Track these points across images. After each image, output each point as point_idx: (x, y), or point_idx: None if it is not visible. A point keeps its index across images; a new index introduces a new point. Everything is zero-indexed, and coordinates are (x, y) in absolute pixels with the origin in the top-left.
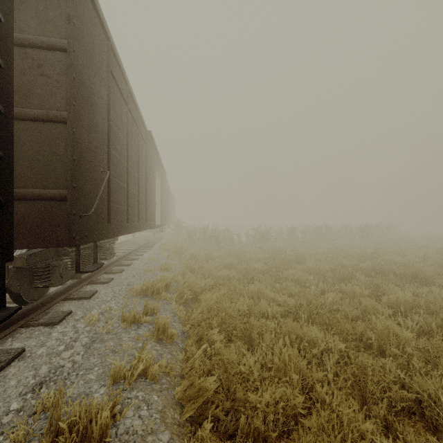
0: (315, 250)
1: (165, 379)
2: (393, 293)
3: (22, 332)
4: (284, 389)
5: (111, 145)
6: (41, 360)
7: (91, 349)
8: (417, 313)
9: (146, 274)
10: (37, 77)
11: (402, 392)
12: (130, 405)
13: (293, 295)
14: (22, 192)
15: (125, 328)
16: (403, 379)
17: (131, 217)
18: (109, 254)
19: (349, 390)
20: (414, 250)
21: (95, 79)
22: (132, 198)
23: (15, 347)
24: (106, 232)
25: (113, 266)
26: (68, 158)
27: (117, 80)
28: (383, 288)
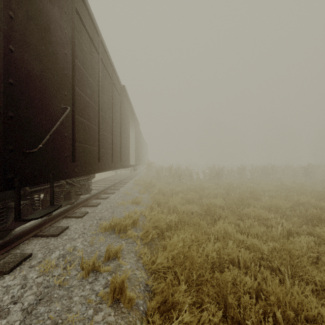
0: (267, 187)
1: None
2: None
3: None
4: None
5: (78, 85)
6: None
7: (30, 316)
8: None
9: (119, 207)
10: None
11: None
12: None
13: (260, 236)
14: None
15: (81, 279)
16: None
17: (103, 157)
18: (84, 190)
19: None
20: None
21: (53, 7)
22: (105, 140)
23: None
24: (71, 171)
25: (91, 200)
26: (0, 80)
27: (85, 23)
28: None
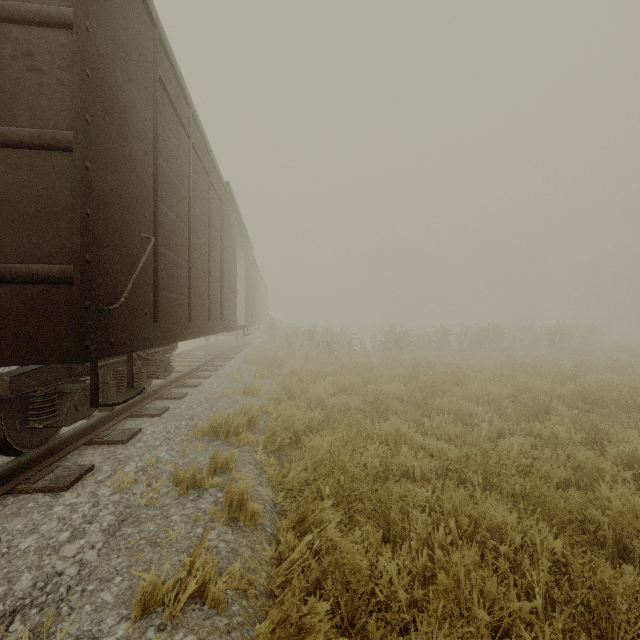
0: (481, 364)
1: (238, 604)
2: (626, 440)
3: (6, 504)
4: None
5: (161, 198)
6: (24, 563)
7: (115, 538)
8: None
9: (220, 401)
10: (25, 74)
11: None
12: None
13: (453, 438)
14: None
15: (178, 497)
16: None
17: (196, 312)
18: (162, 370)
19: None
20: None
21: (131, 86)
22: (198, 283)
23: None
24: (152, 337)
25: (171, 388)
26: (76, 211)
27: (171, 95)
28: (604, 431)
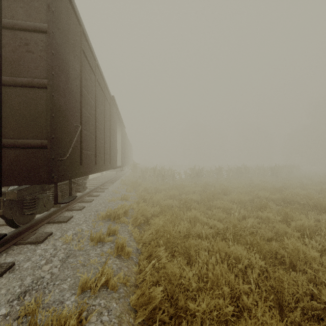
0: (237, 184)
1: (123, 289)
2: (299, 219)
3: (14, 249)
4: (217, 299)
5: (83, 106)
6: (27, 273)
7: (65, 263)
8: (319, 235)
9: (110, 203)
10: (25, 53)
11: (313, 302)
12: (94, 312)
13: (221, 220)
14: (13, 142)
15: (93, 246)
16: (311, 290)
17: (98, 160)
18: (82, 188)
19: (271, 303)
20: (313, 185)
21: (70, 55)
22: (99, 146)
23: (7, 261)
24: (79, 172)
25: (85, 197)
26: (48, 116)
27: (87, 57)
28: (291, 215)
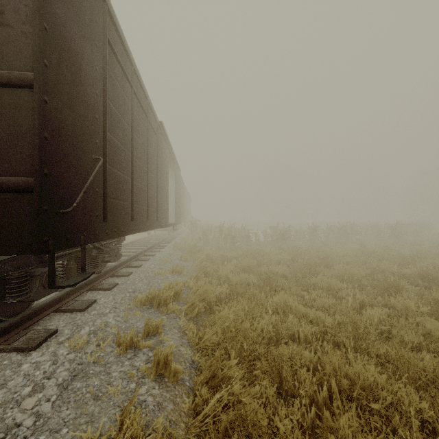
0: (343, 251)
1: None
2: None
3: None
4: None
5: (109, 129)
6: None
7: (67, 391)
8: None
9: (155, 278)
10: None
11: None
12: None
13: (327, 308)
14: None
15: (119, 355)
16: None
17: (137, 214)
18: (113, 256)
19: None
20: None
21: (84, 43)
22: (139, 193)
23: None
24: (102, 233)
25: (120, 268)
26: (36, 135)
27: (117, 54)
28: None
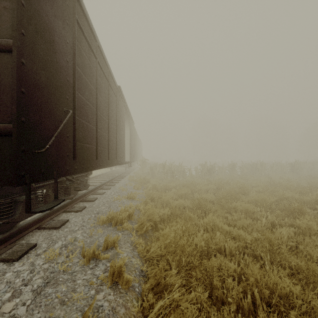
0: (256, 182)
1: None
2: None
3: None
4: None
5: (78, 89)
6: None
7: (40, 296)
8: None
9: (115, 202)
10: None
11: None
12: None
13: (246, 227)
14: None
15: (83, 265)
16: None
17: (100, 154)
18: (82, 186)
19: None
20: None
21: (56, 20)
22: (102, 139)
23: None
24: (72, 169)
25: (89, 195)
26: (14, 90)
27: (84, 31)
28: None
